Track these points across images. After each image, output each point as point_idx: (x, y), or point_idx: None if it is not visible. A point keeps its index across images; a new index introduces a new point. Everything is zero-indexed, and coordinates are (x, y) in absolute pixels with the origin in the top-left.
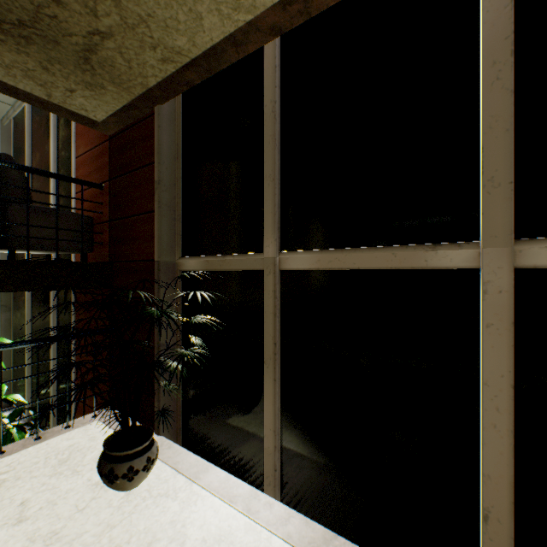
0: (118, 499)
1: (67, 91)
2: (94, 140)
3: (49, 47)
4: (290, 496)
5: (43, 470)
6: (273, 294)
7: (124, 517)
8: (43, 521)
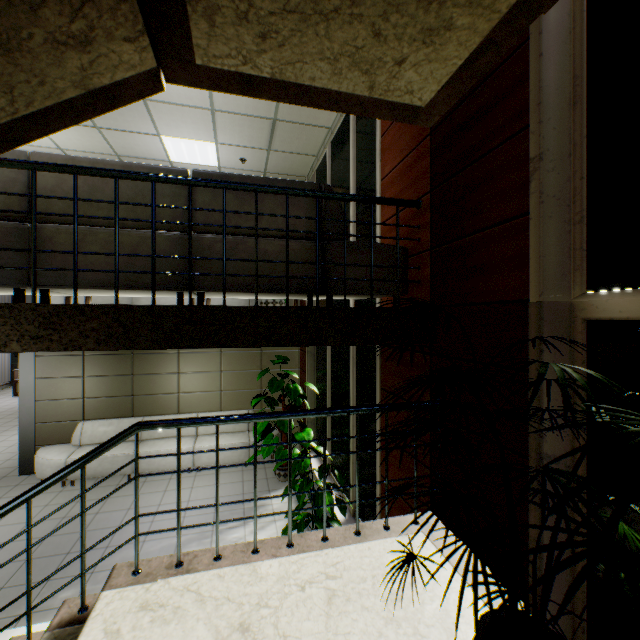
0: None
1: (394, 67)
2: (405, 147)
3: None
4: None
5: (373, 600)
6: None
7: None
8: None
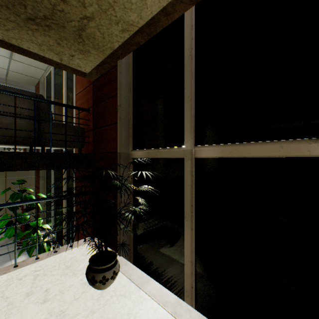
0: (97, 294)
1: (70, 56)
2: (85, 84)
3: (60, 30)
4: (201, 305)
5: (57, 271)
6: (190, 173)
7: (100, 307)
8: (56, 303)
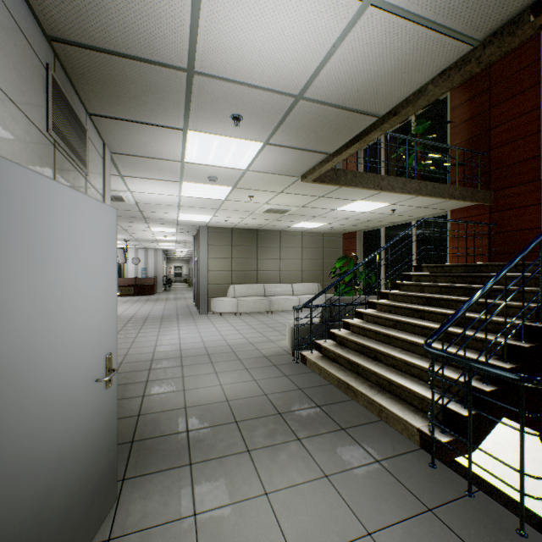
0: None
1: None
2: None
3: None
4: None
5: (498, 434)
6: None
7: None
8: (529, 455)
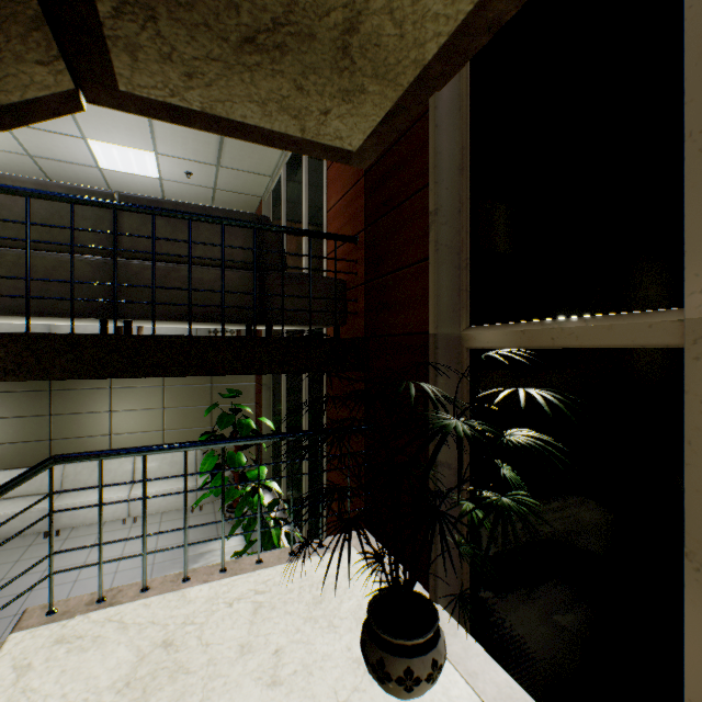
0: None
1: (321, 116)
2: (346, 183)
3: (303, 50)
4: None
5: (296, 605)
6: None
7: None
8: (297, 698)
